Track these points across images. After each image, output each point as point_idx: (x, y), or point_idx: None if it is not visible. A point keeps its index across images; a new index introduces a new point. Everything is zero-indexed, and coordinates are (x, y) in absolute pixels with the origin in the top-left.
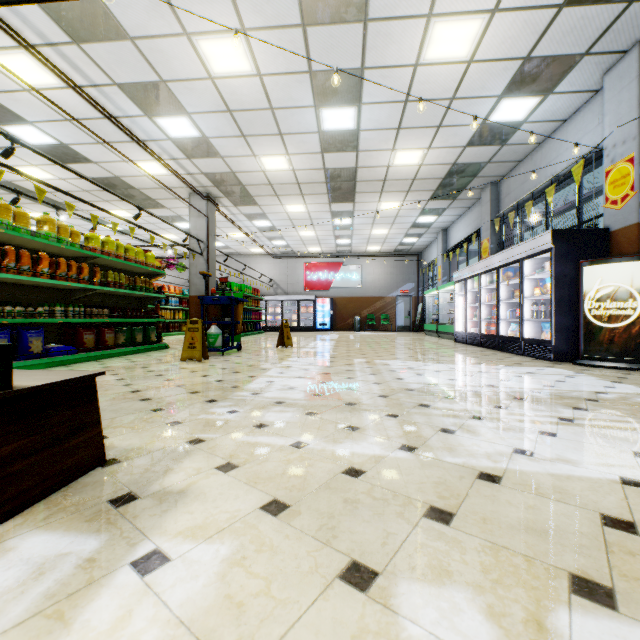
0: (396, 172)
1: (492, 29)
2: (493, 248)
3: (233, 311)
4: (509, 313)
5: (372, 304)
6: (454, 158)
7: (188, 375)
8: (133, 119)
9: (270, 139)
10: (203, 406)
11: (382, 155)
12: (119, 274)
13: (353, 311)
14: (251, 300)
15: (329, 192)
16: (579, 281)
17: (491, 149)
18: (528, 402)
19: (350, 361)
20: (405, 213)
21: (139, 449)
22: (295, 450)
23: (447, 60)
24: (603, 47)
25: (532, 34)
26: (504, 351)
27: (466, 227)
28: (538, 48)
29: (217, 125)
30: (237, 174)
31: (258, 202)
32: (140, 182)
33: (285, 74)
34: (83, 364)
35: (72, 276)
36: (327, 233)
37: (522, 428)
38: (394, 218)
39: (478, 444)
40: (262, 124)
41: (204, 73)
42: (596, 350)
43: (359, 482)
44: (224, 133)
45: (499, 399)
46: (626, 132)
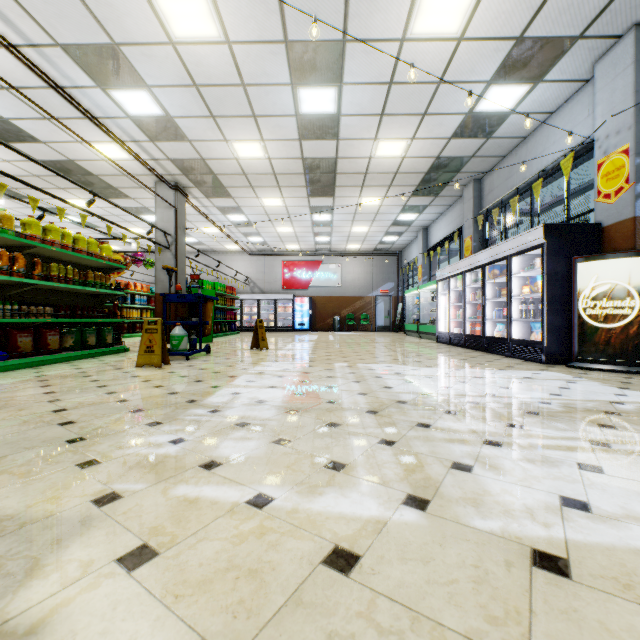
0: (378, 164)
1: (486, 0)
2: (476, 246)
3: (200, 310)
4: (495, 313)
5: (352, 304)
6: (438, 151)
7: (138, 386)
8: (83, 90)
9: (243, 121)
10: (140, 432)
11: (364, 145)
12: (66, 267)
13: (332, 311)
14: (225, 299)
15: (308, 185)
16: (573, 278)
17: (476, 142)
18: (543, 417)
19: (330, 365)
20: (386, 210)
21: (9, 519)
22: (253, 512)
23: (436, 36)
24: (598, 30)
25: (527, 9)
26: (490, 352)
27: (447, 225)
28: (532, 27)
29: (182, 102)
30: (207, 161)
31: (232, 194)
32: (98, 167)
33: (257, 43)
34: (14, 372)
35: (2, 268)
36: (306, 230)
37: (554, 459)
38: (375, 215)
39: (509, 490)
40: (233, 103)
41: (163, 36)
42: (591, 352)
43: (351, 585)
44: (191, 112)
45: (508, 414)
46: (620, 122)
